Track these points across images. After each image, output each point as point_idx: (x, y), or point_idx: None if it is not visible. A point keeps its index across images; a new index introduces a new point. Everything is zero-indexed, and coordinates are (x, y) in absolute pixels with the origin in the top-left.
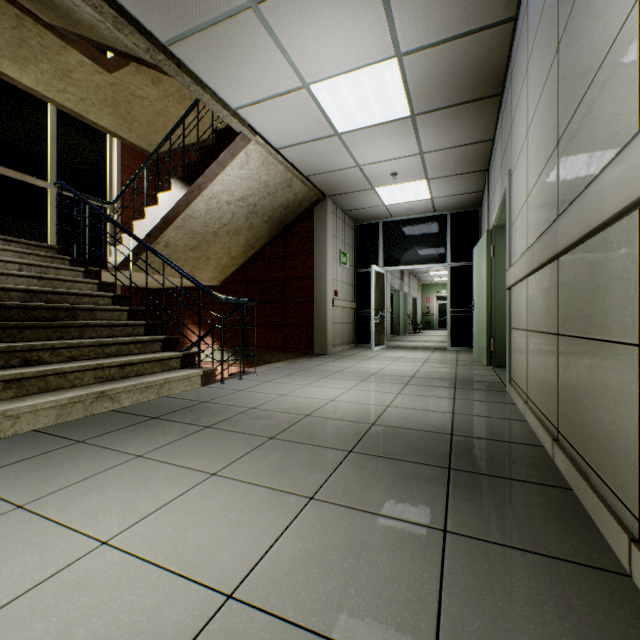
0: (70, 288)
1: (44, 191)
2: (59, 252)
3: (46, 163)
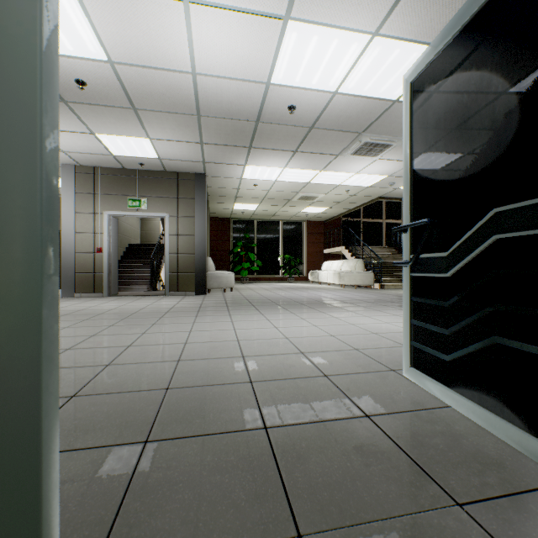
0: (399, 260)
1: (381, 223)
2: (393, 248)
3: (381, 213)
